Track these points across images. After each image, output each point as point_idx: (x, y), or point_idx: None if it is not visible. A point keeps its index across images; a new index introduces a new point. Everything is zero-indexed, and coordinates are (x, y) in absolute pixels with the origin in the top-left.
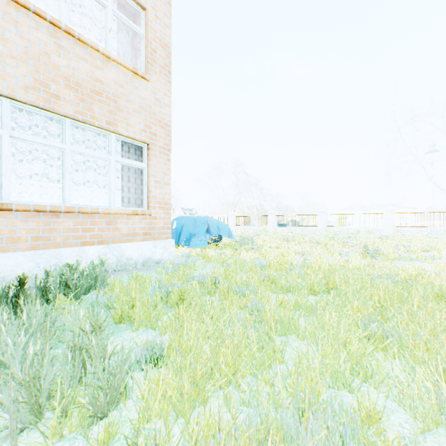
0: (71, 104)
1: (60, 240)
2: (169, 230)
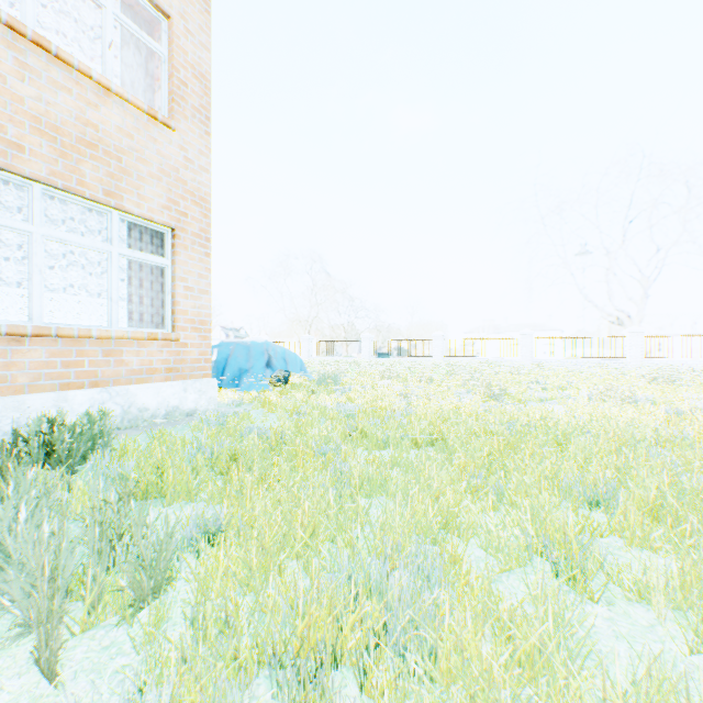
0: (43, 160)
1: (24, 382)
2: (208, 363)
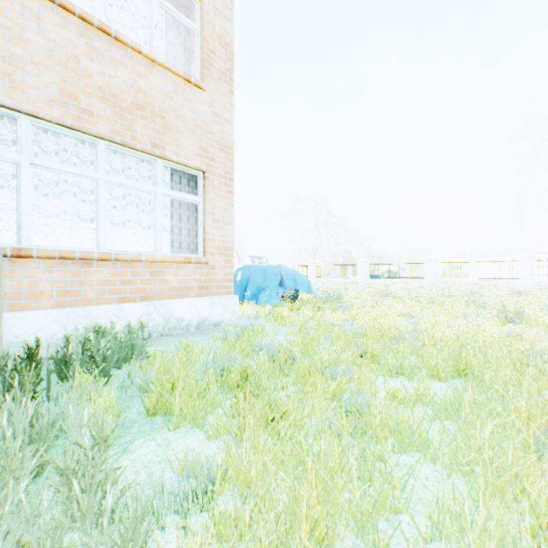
0: (106, 121)
1: (92, 296)
2: (231, 283)
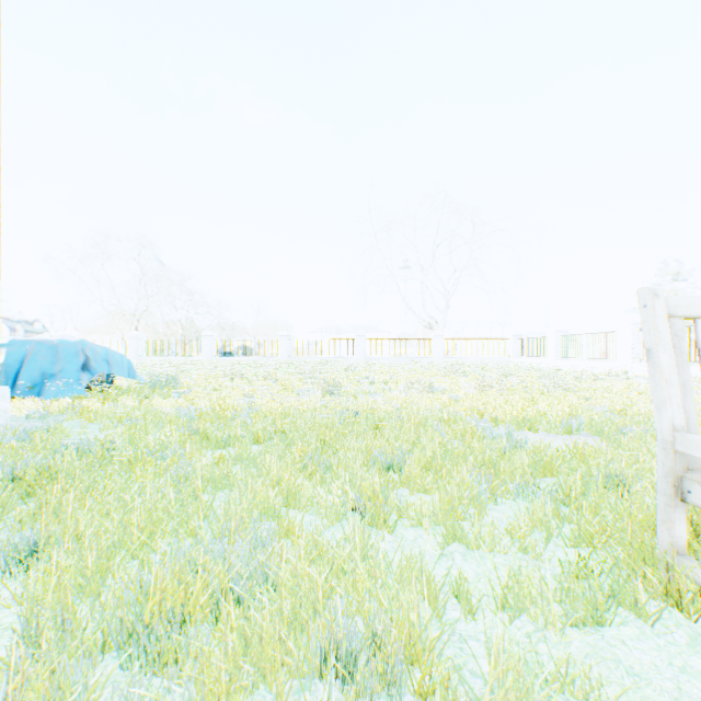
0: None
1: None
2: None
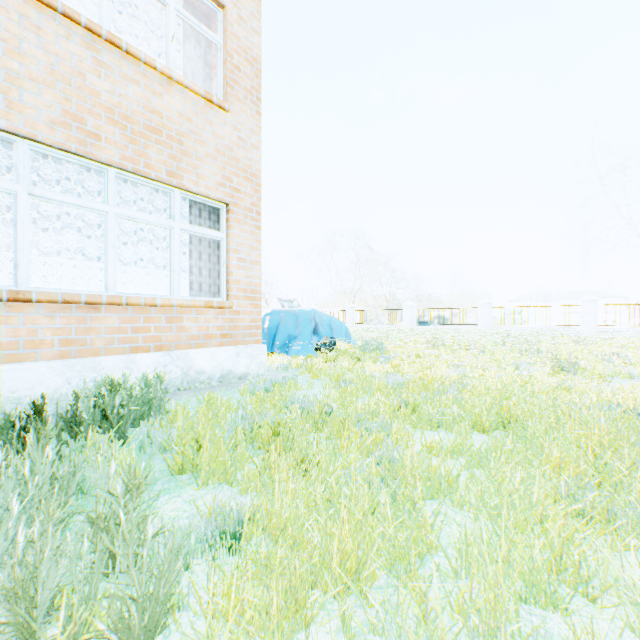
0: (116, 146)
1: (100, 345)
2: (259, 330)
